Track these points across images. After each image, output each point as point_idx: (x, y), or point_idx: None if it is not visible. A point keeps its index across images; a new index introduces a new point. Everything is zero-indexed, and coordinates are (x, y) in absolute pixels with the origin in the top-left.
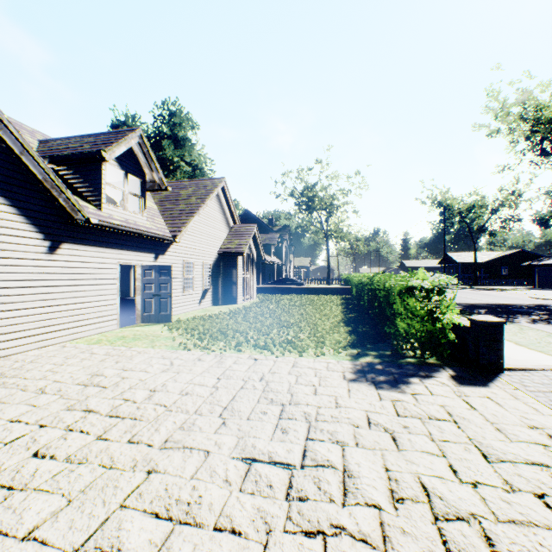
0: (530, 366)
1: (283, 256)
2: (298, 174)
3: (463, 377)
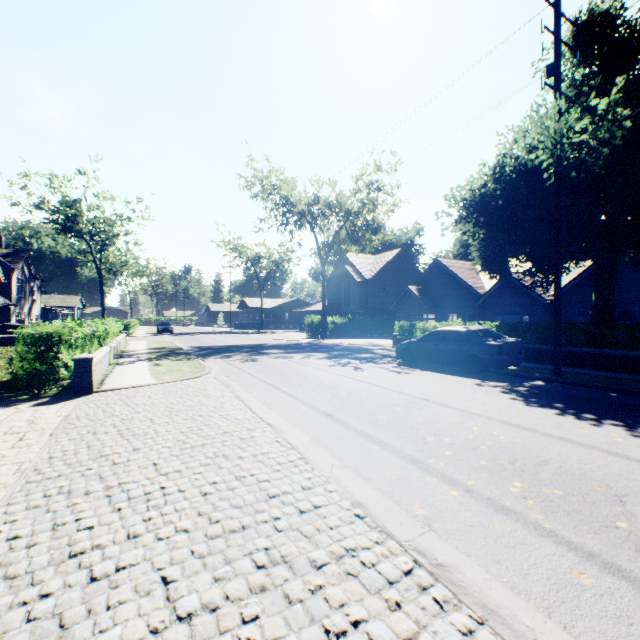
0: (119, 387)
1: (13, 293)
2: (52, 181)
3: (50, 401)
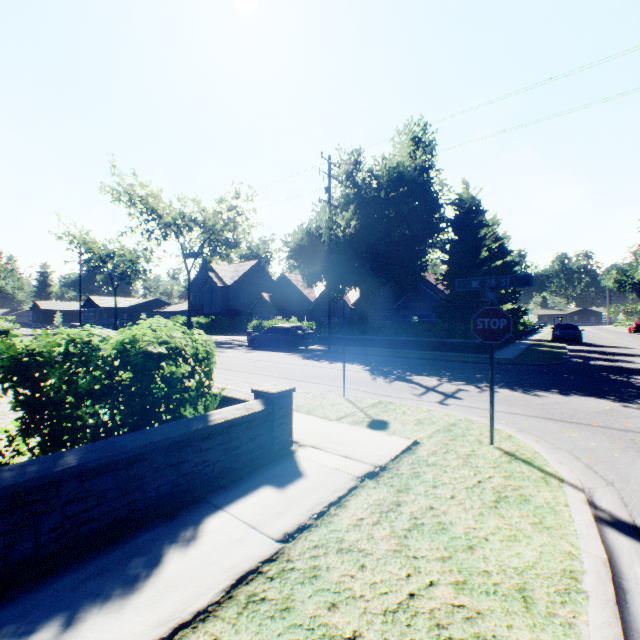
0: None
1: None
2: None
3: None
